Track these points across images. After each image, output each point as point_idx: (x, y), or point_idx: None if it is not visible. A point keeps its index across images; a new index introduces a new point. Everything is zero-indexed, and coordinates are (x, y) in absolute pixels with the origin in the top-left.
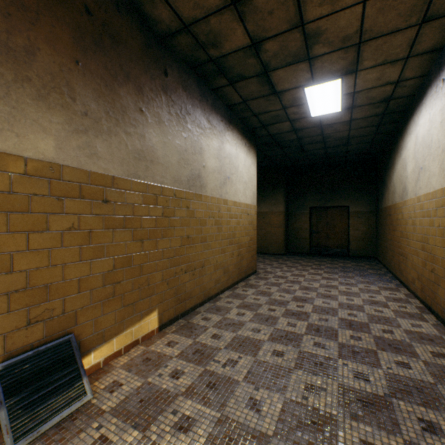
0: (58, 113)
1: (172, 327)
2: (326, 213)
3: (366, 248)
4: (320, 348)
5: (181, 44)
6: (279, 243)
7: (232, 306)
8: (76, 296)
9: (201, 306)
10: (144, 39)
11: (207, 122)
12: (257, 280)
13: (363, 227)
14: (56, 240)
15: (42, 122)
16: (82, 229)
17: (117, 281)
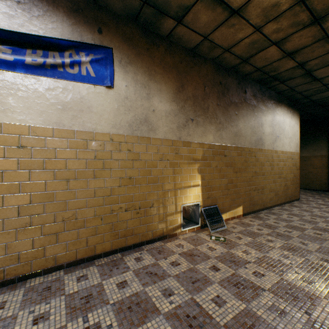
0: (213, 125)
1: (248, 216)
2: None
3: None
4: None
5: (253, 75)
6: (321, 181)
7: (283, 213)
8: (217, 192)
9: (261, 211)
10: (237, 81)
11: (265, 107)
12: (300, 204)
13: None
14: (213, 170)
15: (210, 130)
16: (219, 167)
17: (228, 189)
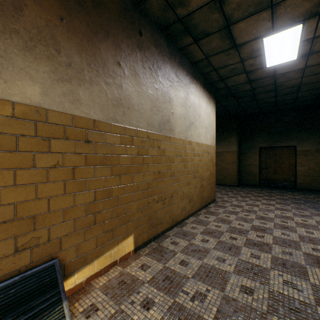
0: (44, 63)
1: (145, 249)
2: (274, 152)
3: (313, 182)
4: (291, 288)
5: (153, 7)
6: (232, 177)
7: (197, 232)
8: (60, 225)
9: (170, 230)
10: (122, 3)
11: (175, 76)
12: (216, 208)
13: (310, 163)
14: (42, 175)
15: (29, 70)
16: (66, 166)
17: (98, 211)
